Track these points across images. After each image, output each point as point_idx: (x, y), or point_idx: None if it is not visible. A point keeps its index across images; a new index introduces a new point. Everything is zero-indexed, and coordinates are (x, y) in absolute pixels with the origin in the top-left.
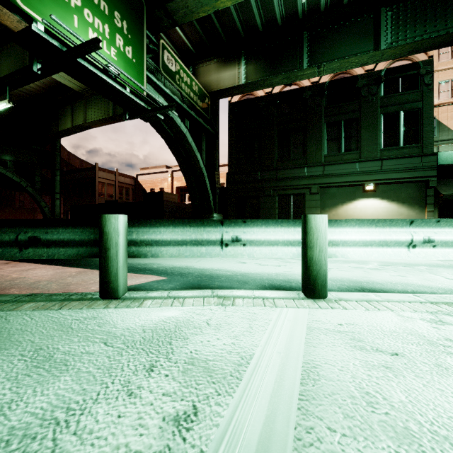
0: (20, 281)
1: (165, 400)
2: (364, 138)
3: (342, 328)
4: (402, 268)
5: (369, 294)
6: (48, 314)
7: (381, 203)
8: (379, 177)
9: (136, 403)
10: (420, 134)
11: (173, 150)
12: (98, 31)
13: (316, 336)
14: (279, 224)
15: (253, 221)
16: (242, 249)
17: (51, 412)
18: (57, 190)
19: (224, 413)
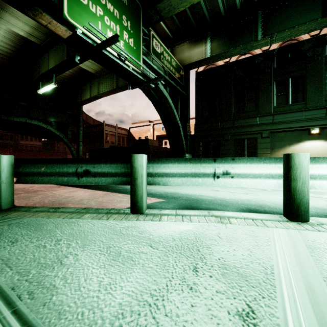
0: (71, 199)
1: (221, 297)
2: (309, 91)
3: None
4: None
5: None
6: (102, 222)
7: (325, 144)
8: (323, 122)
9: (200, 296)
10: None
11: (158, 109)
12: (113, 30)
13: (319, 254)
14: (262, 161)
15: (240, 159)
16: (230, 180)
17: (140, 295)
18: (81, 140)
19: (277, 314)
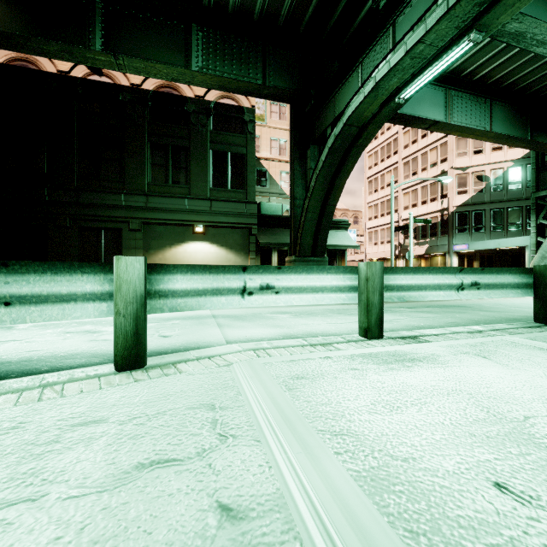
0: None
1: None
2: (194, 172)
3: None
4: None
5: None
6: None
7: (211, 248)
8: (208, 218)
9: None
10: (245, 181)
11: None
12: None
13: None
14: None
15: None
16: None
17: None
18: None
19: None
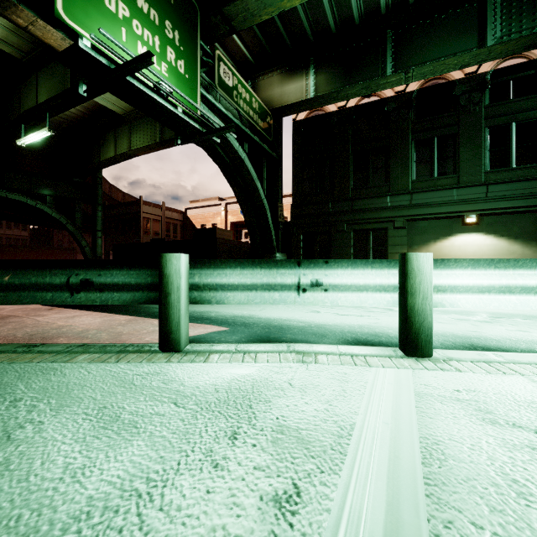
0: (67, 329)
1: (259, 476)
2: (463, 158)
3: (461, 395)
4: (521, 321)
5: (486, 353)
6: (106, 368)
7: (486, 239)
8: (483, 206)
9: (225, 477)
10: None
11: (229, 179)
12: (148, 44)
13: (428, 404)
14: (370, 265)
15: (337, 262)
16: (323, 295)
17: (129, 482)
18: (99, 228)
19: (332, 495)
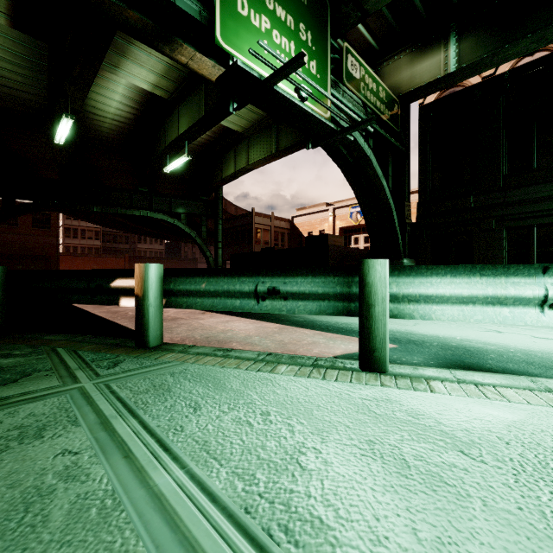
0: (231, 334)
1: None
2: None
3: None
4: None
5: None
6: (319, 384)
7: None
8: None
9: None
10: None
11: (351, 180)
12: (285, 52)
13: None
14: None
15: None
16: None
17: None
18: (220, 239)
19: None
